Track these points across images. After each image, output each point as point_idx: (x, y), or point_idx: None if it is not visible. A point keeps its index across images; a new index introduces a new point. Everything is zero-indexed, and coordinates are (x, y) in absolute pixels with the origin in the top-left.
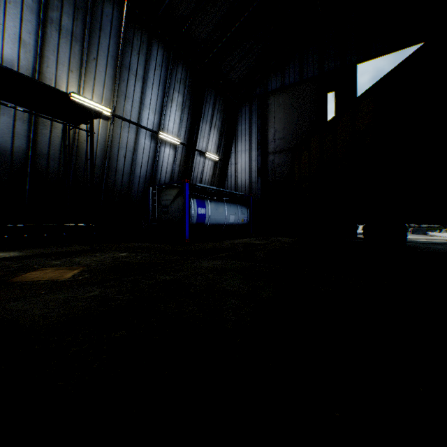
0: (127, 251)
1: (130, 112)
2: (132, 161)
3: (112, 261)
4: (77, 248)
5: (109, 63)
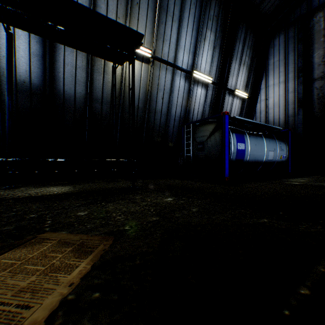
0: (170, 192)
1: (167, 55)
2: (168, 102)
3: (156, 220)
4: (121, 185)
5: (149, 6)
